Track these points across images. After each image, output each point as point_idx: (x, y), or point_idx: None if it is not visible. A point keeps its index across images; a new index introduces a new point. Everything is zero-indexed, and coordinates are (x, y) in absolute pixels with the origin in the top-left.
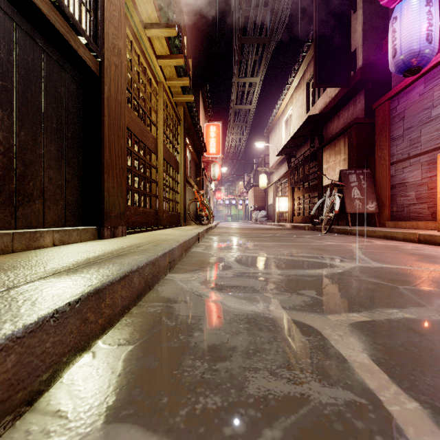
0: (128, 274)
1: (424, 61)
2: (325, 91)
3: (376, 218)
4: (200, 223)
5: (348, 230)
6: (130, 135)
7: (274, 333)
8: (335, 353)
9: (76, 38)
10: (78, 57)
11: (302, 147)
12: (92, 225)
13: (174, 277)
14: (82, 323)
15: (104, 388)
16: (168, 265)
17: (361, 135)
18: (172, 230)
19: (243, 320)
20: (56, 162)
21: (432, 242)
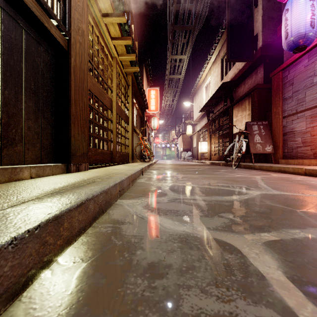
0: (84, 202)
1: (308, 41)
2: (234, 64)
3: (272, 157)
4: (143, 160)
5: (252, 166)
6: (91, 96)
7: (202, 251)
8: (254, 271)
9: (49, 20)
10: (50, 35)
11: (217, 105)
12: (62, 162)
13: (123, 202)
14: (41, 246)
15: (56, 307)
16: (118, 193)
17: (261, 97)
18: (123, 166)
19: (177, 239)
20: (33, 115)
21: (315, 175)
